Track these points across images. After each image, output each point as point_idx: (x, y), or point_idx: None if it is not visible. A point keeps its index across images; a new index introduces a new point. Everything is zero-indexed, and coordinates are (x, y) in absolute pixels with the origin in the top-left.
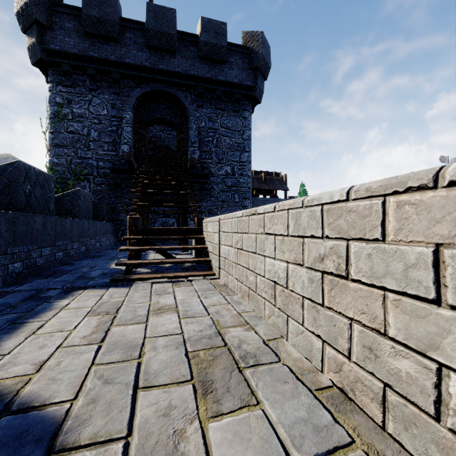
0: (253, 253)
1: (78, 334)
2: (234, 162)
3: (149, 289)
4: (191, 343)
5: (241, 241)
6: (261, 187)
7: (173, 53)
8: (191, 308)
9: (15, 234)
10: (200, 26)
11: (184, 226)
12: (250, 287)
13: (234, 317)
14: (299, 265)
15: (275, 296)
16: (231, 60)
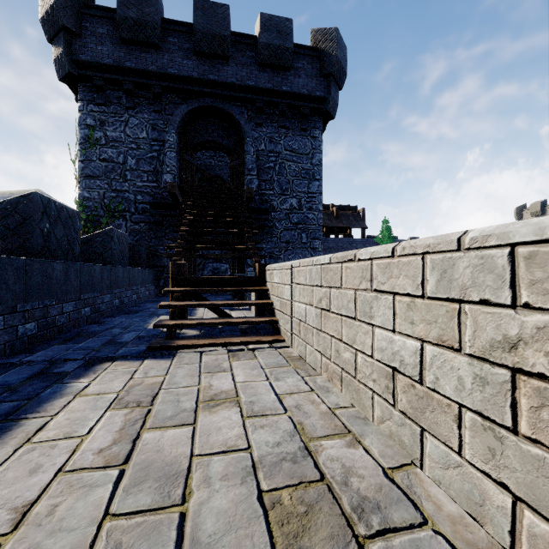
0: (349, 318)
1: (93, 443)
2: (301, 193)
3: (198, 363)
4: (264, 470)
5: (328, 298)
6: (333, 225)
7: (226, 59)
8: (258, 398)
9: (27, 286)
10: (259, 25)
11: (239, 274)
12: (344, 368)
13: (324, 415)
14: (451, 349)
15: (394, 390)
16: (297, 66)
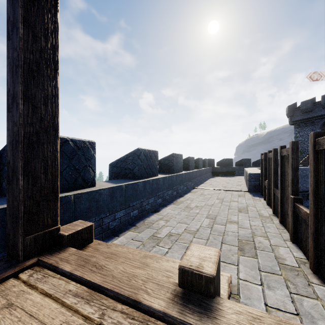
0: None
1: None
2: None
3: None
4: None
5: None
6: None
7: None
8: None
9: None
10: None
11: None
12: None
13: None
14: None
15: None
16: None
